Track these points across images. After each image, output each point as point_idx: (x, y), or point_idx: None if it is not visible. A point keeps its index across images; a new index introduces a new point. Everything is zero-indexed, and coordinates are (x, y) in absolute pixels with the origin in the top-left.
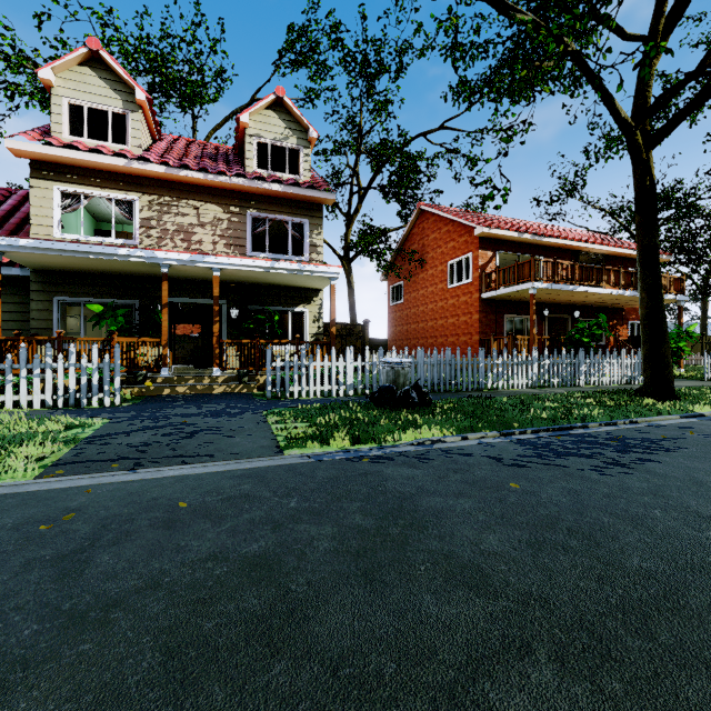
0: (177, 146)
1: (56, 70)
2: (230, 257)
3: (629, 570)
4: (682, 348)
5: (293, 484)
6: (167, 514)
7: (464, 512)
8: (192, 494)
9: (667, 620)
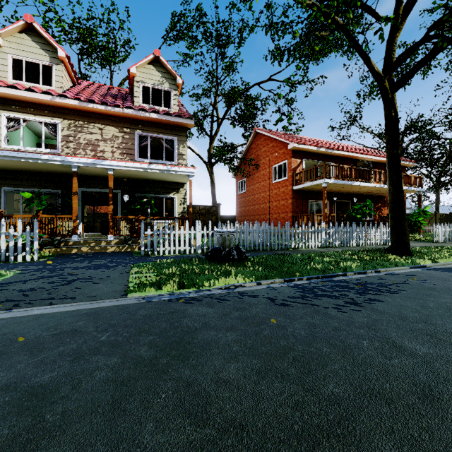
0: (89, 88)
1: (2, 35)
2: (120, 161)
3: (322, 396)
4: (421, 221)
5: (115, 321)
6: (2, 348)
7: (225, 344)
8: (35, 330)
9: (331, 447)
